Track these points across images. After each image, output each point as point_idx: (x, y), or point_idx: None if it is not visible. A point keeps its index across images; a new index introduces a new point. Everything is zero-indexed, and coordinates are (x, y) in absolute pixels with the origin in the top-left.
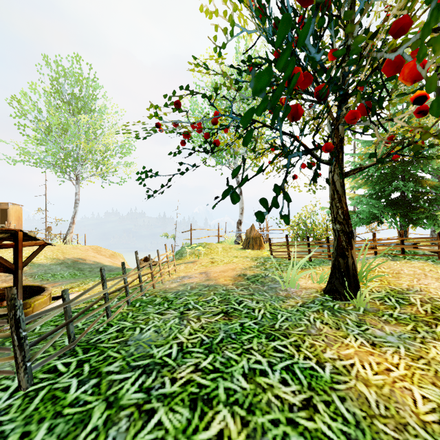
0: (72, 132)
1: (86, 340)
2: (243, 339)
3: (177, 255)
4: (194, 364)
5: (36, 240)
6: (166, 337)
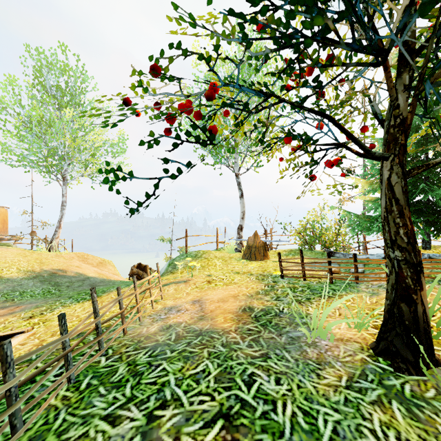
0: (56, 128)
1: None
2: None
3: (170, 266)
4: None
5: None
6: None
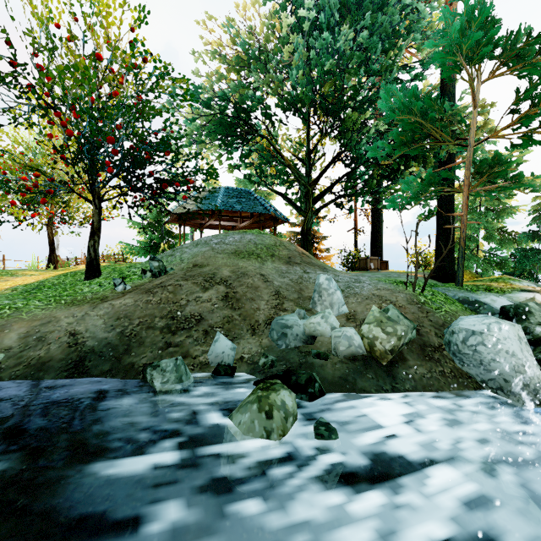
0: None
1: None
2: None
3: None
4: None
5: None
6: None
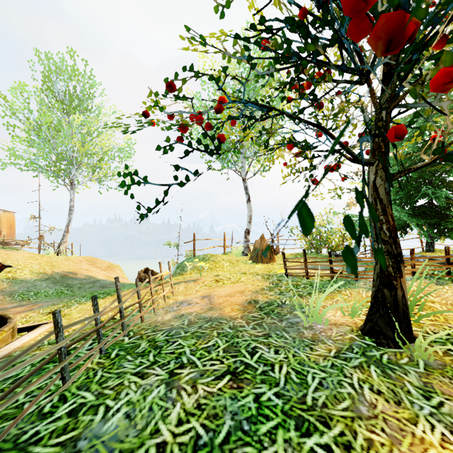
0: (65, 133)
1: (15, 436)
2: (260, 432)
3: (178, 269)
4: None
5: None
6: (141, 429)
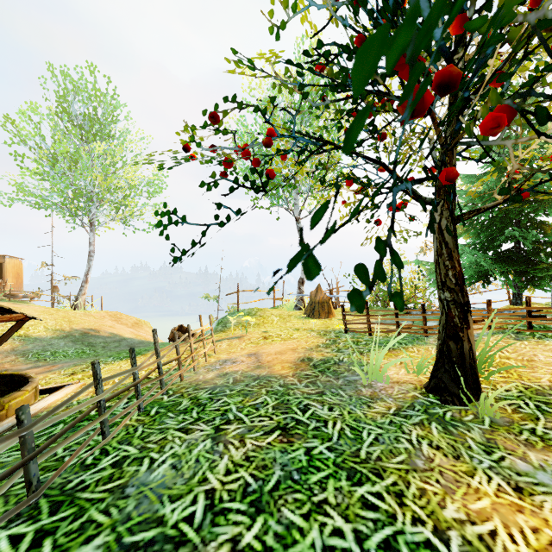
0: (84, 164)
1: (60, 484)
2: (311, 481)
3: (219, 325)
4: (230, 540)
5: (13, 313)
6: (189, 478)
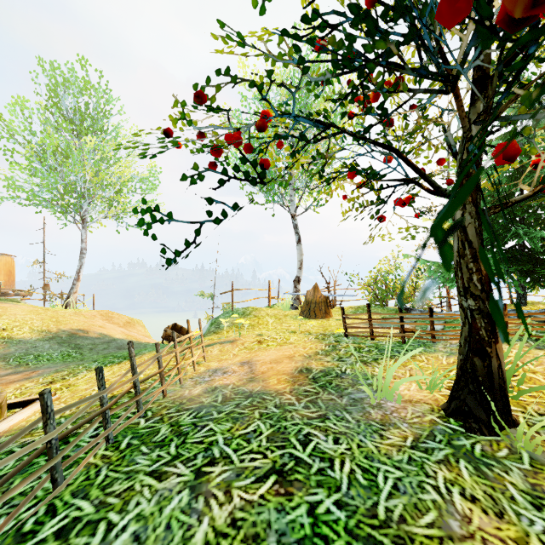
0: (74, 159)
1: None
2: None
3: (213, 326)
4: None
5: None
6: None
